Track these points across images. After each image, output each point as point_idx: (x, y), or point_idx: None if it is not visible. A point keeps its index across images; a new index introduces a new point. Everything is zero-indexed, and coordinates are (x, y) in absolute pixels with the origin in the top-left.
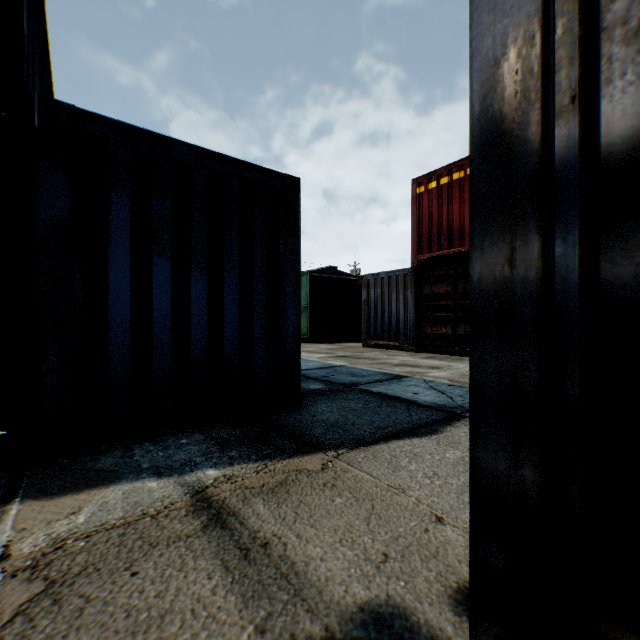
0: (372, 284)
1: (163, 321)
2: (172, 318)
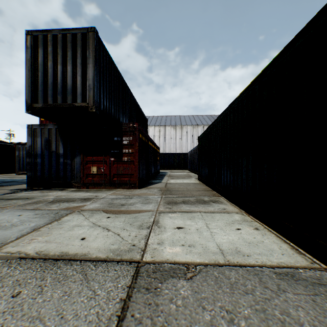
0: (22, 149)
1: None
2: None
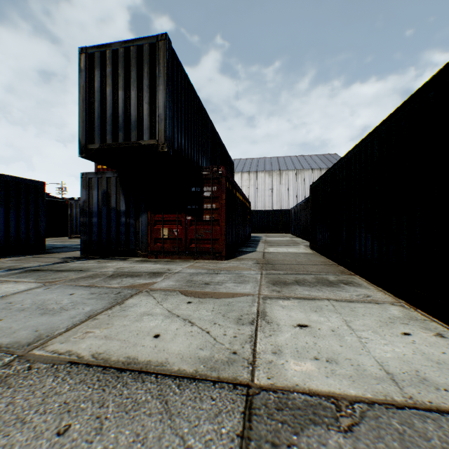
0: (75, 206)
1: (2, 225)
2: (5, 224)
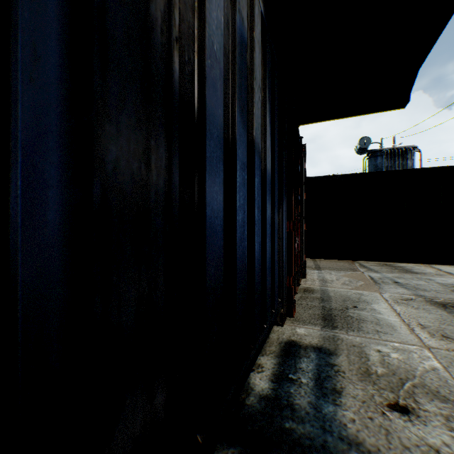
0: None
1: None
2: None
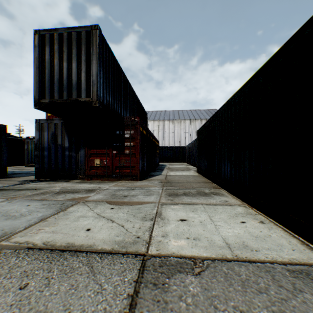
0: (30, 143)
1: None
2: None
